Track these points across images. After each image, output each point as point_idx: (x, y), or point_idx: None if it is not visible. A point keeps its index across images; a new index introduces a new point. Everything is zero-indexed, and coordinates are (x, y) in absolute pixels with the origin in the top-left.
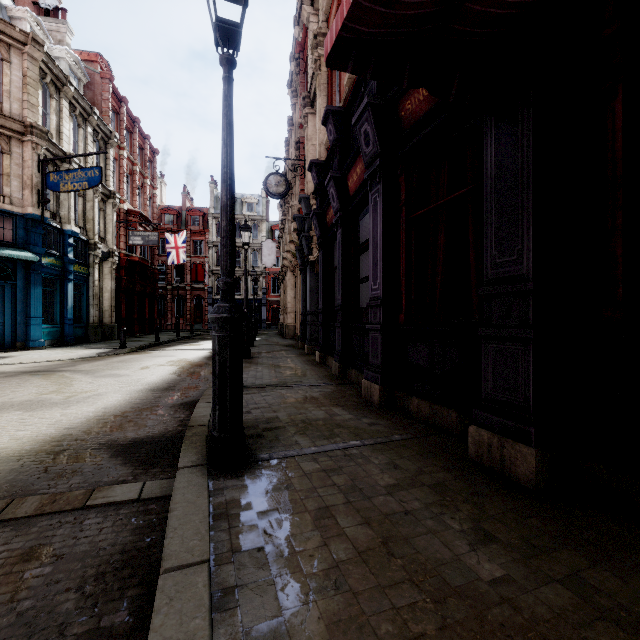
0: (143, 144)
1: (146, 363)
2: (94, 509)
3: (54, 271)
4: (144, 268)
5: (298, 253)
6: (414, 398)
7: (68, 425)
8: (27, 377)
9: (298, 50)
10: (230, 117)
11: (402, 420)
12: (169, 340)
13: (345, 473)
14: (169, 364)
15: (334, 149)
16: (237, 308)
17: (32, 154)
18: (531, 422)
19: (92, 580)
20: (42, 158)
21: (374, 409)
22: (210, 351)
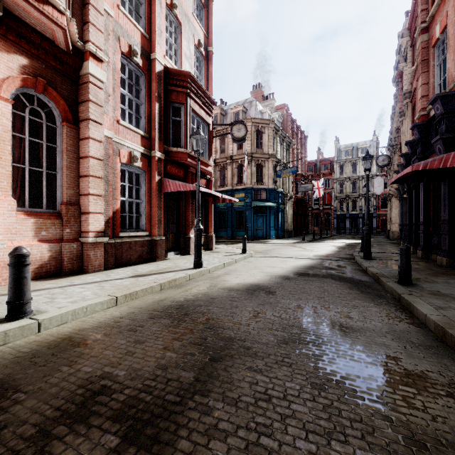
0: (301, 136)
1: (321, 245)
2: (342, 261)
3: (275, 208)
4: (301, 201)
5: (397, 191)
6: (432, 254)
7: (321, 254)
8: (289, 246)
9: (397, 78)
10: (368, 187)
11: (426, 260)
12: (318, 238)
13: (396, 262)
14: (330, 246)
15: (410, 156)
16: (369, 227)
17: (271, 165)
18: (447, 253)
19: (349, 264)
20: (274, 165)
21: (418, 258)
22: (344, 243)
